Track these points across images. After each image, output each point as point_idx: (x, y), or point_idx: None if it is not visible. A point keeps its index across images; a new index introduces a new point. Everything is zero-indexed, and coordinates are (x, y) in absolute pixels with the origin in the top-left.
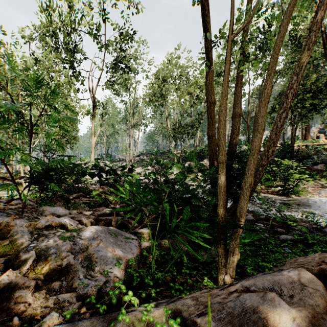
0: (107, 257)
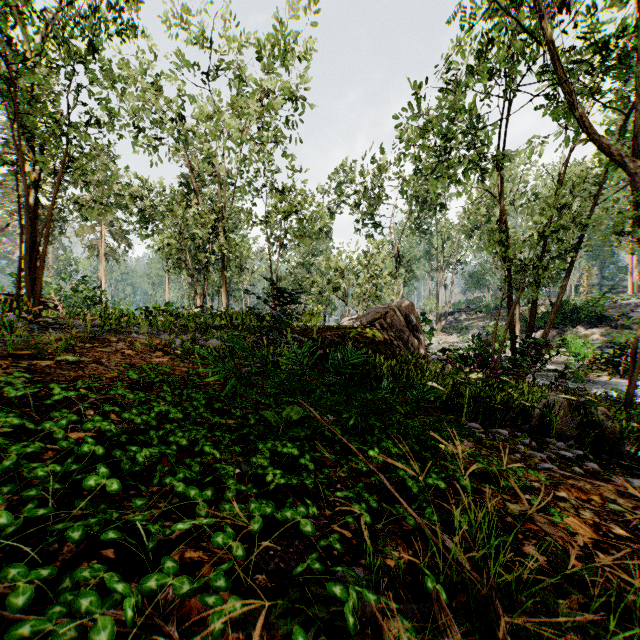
0: None
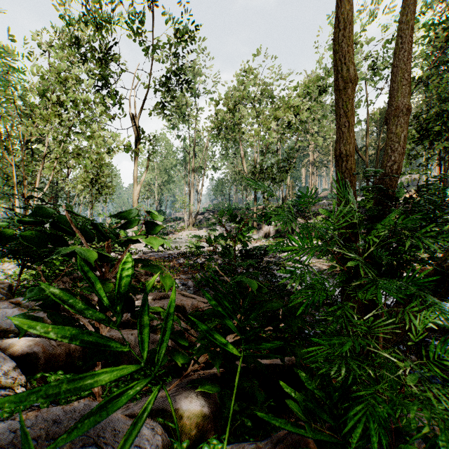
0: None
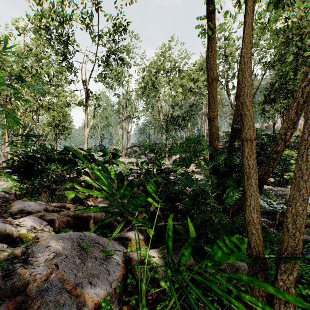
0: (59, 303)
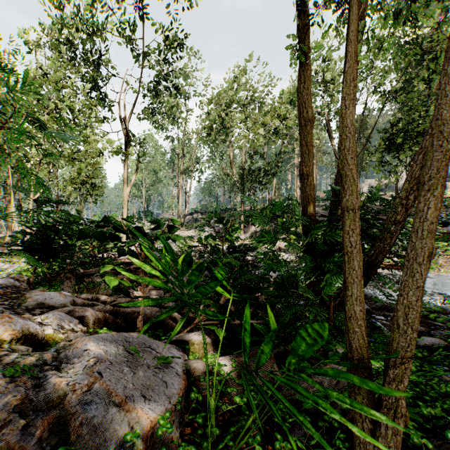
0: (106, 420)
